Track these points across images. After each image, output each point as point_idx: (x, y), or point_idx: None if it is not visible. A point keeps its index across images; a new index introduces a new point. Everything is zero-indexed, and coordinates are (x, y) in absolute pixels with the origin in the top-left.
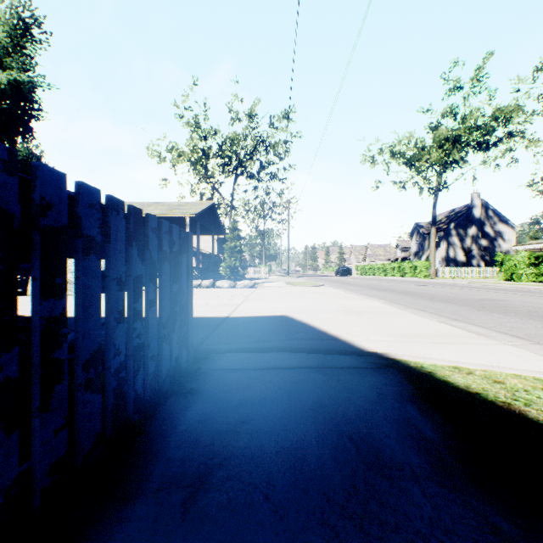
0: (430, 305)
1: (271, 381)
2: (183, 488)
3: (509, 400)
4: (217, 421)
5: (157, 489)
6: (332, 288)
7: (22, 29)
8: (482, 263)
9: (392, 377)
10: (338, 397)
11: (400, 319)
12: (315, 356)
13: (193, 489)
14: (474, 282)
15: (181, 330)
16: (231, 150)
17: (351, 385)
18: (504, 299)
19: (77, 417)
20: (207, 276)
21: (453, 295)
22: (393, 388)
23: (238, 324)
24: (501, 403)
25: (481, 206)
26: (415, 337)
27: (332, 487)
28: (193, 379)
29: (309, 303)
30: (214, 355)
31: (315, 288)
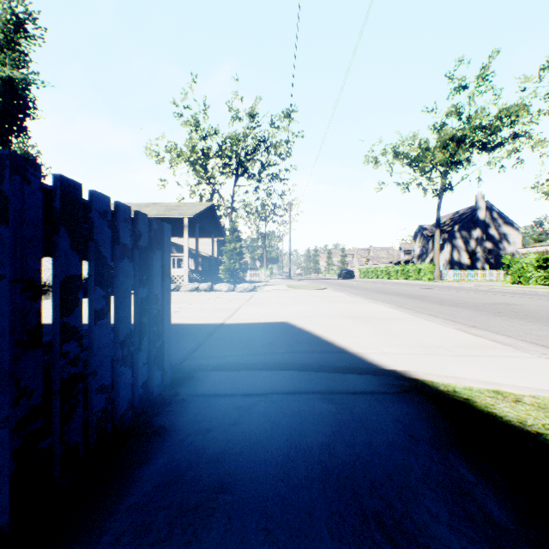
0: (442, 310)
1: (265, 413)
2: None
3: None
4: (184, 486)
5: None
6: (335, 291)
7: (15, 24)
8: (486, 266)
9: (421, 407)
10: (355, 441)
11: (412, 326)
12: (321, 376)
13: None
14: (481, 286)
15: (152, 346)
16: (231, 150)
17: (370, 421)
18: (518, 303)
19: None
20: (206, 279)
21: (463, 299)
22: (425, 425)
23: (233, 332)
24: None
25: (486, 208)
26: (434, 348)
27: None
28: (164, 411)
29: (311, 308)
30: (198, 373)
31: (317, 292)
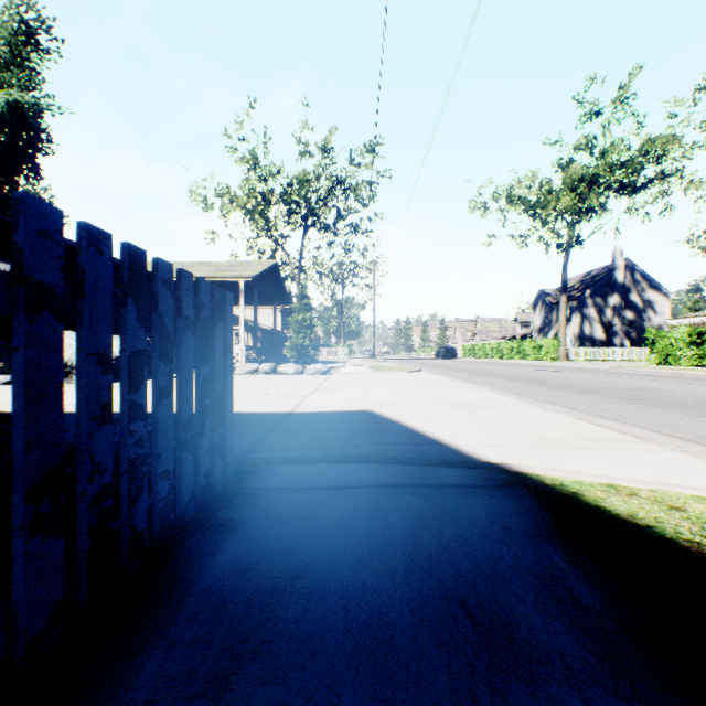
0: (563, 397)
1: (343, 507)
2: (187, 700)
3: (698, 538)
4: (258, 573)
5: (143, 702)
6: (431, 374)
7: (25, 34)
8: (627, 342)
9: (520, 500)
10: (443, 533)
11: (524, 415)
12: (408, 469)
13: (203, 702)
14: (618, 367)
15: (214, 432)
16: (299, 194)
17: (461, 514)
18: (660, 388)
19: (16, 579)
20: (267, 358)
21: (592, 383)
22: (523, 518)
23: (304, 422)
24: (688, 543)
25: (625, 268)
26: (547, 440)
27: (435, 698)
28: (230, 504)
29: (400, 394)
30: (265, 467)
31: (409, 375)
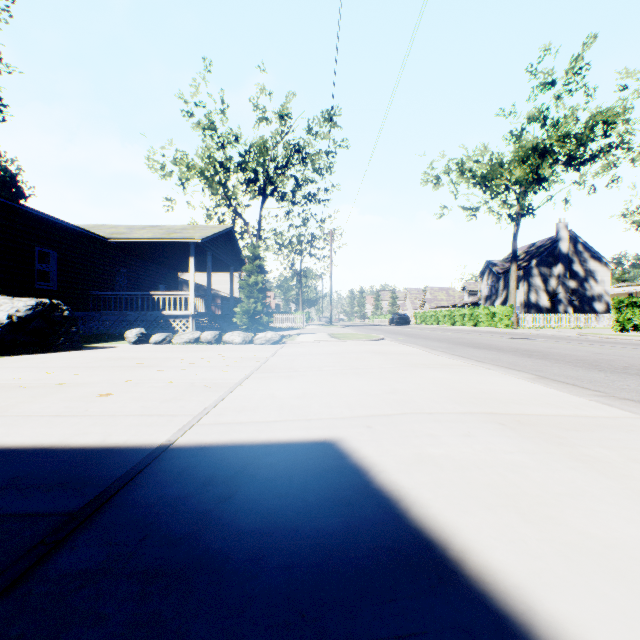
0: None
1: None
2: None
3: None
4: None
5: None
6: (399, 343)
7: None
8: (570, 309)
9: None
10: None
11: None
12: None
13: None
14: (589, 334)
15: None
16: (257, 163)
17: None
18: None
19: None
20: (221, 325)
21: (613, 358)
22: None
23: (152, 520)
24: None
25: (569, 239)
26: None
27: None
28: None
29: (382, 383)
30: None
31: (374, 345)
